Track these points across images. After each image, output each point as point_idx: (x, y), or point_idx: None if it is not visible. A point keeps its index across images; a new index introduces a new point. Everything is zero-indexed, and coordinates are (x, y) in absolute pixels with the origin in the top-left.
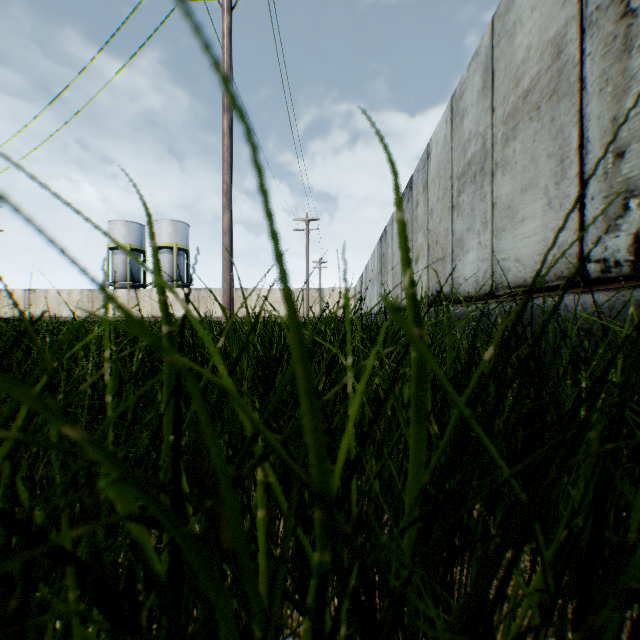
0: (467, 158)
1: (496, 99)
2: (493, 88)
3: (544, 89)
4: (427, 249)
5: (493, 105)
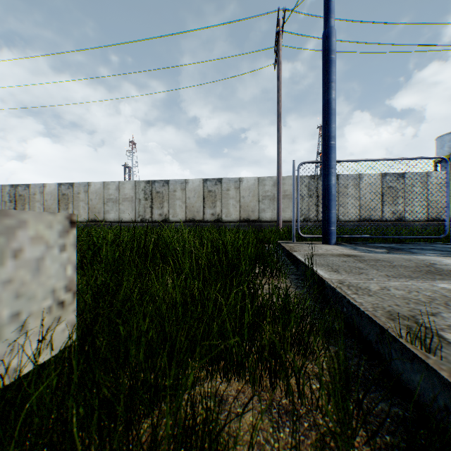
0: None
1: None
2: None
3: None
4: None
5: None
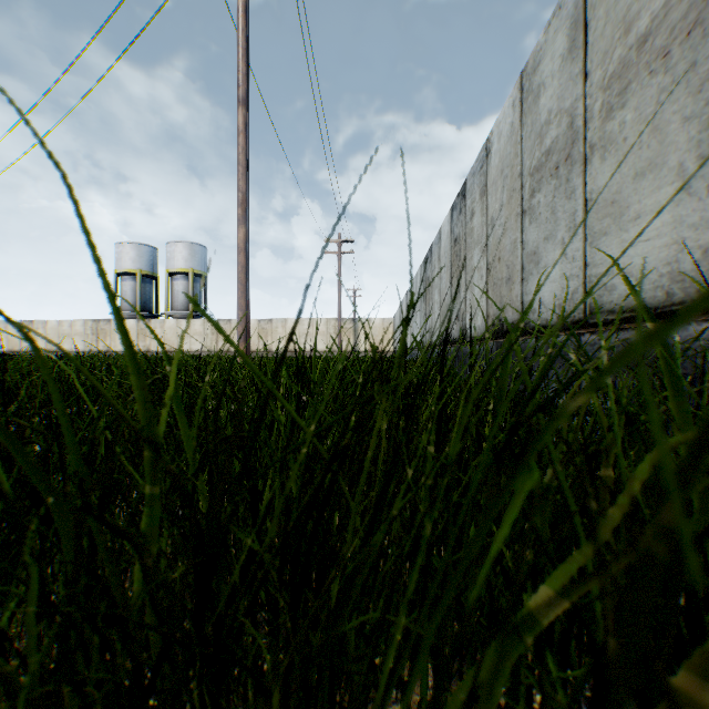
0: (545, 146)
1: (591, 59)
2: (586, 45)
3: (677, 24)
4: (486, 268)
5: (586, 68)
